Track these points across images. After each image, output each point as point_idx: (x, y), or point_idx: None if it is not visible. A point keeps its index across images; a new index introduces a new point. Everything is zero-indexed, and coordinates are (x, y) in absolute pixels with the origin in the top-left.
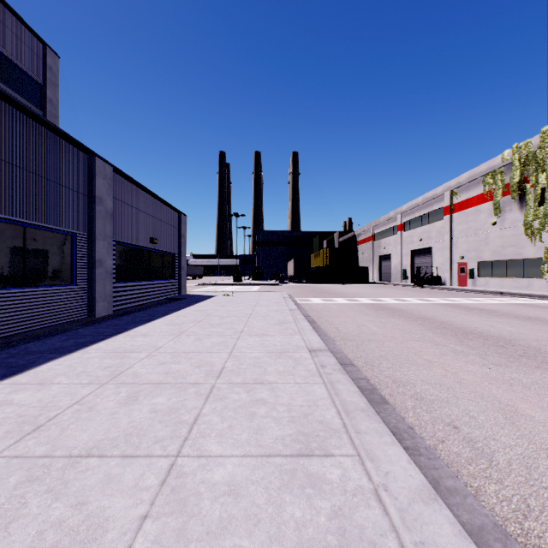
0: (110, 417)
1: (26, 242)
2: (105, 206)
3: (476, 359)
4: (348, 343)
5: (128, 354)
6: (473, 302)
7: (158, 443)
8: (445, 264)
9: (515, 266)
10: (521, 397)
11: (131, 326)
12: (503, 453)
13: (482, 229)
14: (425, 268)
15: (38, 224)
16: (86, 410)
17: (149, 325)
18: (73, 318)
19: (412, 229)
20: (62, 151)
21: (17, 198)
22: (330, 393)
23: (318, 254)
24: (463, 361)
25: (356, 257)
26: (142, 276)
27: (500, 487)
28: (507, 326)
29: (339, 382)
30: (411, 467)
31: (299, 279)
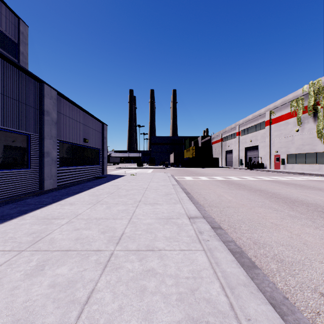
0: (9, 293)
1: None
2: (51, 117)
3: (308, 222)
4: (213, 209)
5: (54, 220)
6: (287, 179)
7: None
8: (266, 155)
9: (310, 157)
10: None
11: (64, 197)
12: None
13: (290, 134)
14: (254, 158)
15: (1, 127)
16: None
17: (77, 196)
18: (28, 191)
19: (245, 135)
20: (20, 78)
21: None
22: (210, 262)
23: (189, 150)
24: (300, 224)
25: (211, 151)
26: (78, 163)
27: None
28: (317, 196)
29: (216, 249)
30: None
31: (177, 165)
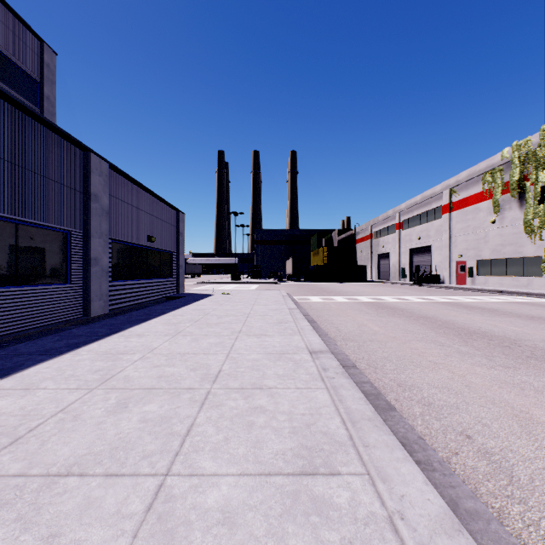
0: (96, 427)
1: (18, 240)
2: (101, 204)
3: (483, 360)
4: (349, 344)
5: (121, 355)
6: (473, 301)
7: (146, 459)
8: (444, 262)
9: (514, 265)
10: (534, 403)
11: (126, 326)
12: (524, 467)
13: (481, 228)
14: (424, 266)
15: (31, 221)
16: (70, 419)
17: (145, 325)
18: (67, 318)
19: (410, 228)
20: (57, 146)
21: (9, 194)
22: (333, 399)
23: (317, 253)
24: (470, 363)
25: (355, 255)
26: (139, 275)
27: (525, 508)
28: (510, 326)
29: (343, 387)
30: (428, 489)
31: (297, 278)
